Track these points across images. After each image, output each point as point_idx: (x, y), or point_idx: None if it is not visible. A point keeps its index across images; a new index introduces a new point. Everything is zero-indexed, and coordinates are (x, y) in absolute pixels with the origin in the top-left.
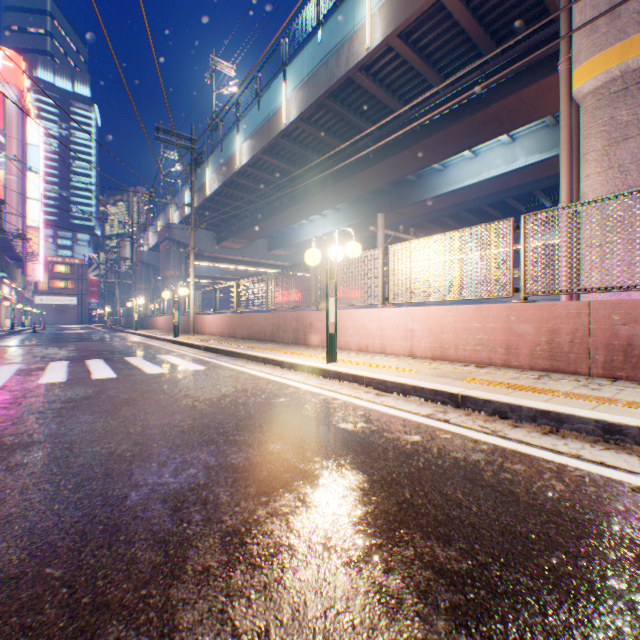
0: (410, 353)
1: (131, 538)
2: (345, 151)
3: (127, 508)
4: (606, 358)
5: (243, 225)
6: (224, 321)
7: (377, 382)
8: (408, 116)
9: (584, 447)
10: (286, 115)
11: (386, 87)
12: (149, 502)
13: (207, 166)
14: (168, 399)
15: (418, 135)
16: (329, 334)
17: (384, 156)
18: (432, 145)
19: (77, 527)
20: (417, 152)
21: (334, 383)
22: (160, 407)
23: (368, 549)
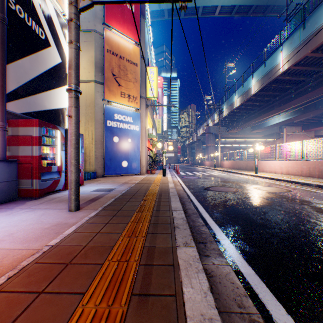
0: (281, 173)
1: (223, 181)
2: (280, 95)
3: (222, 180)
4: (317, 173)
5: (237, 124)
6: (230, 163)
7: (261, 176)
8: (307, 81)
9: (282, 183)
10: (252, 90)
11: (294, 74)
12: (224, 180)
13: (223, 106)
14: (221, 177)
15: (313, 87)
16: (255, 167)
17: (298, 96)
18: (322, 89)
19: (219, 180)
20: (315, 92)
21: (254, 177)
22: (220, 177)
23: (242, 182)
